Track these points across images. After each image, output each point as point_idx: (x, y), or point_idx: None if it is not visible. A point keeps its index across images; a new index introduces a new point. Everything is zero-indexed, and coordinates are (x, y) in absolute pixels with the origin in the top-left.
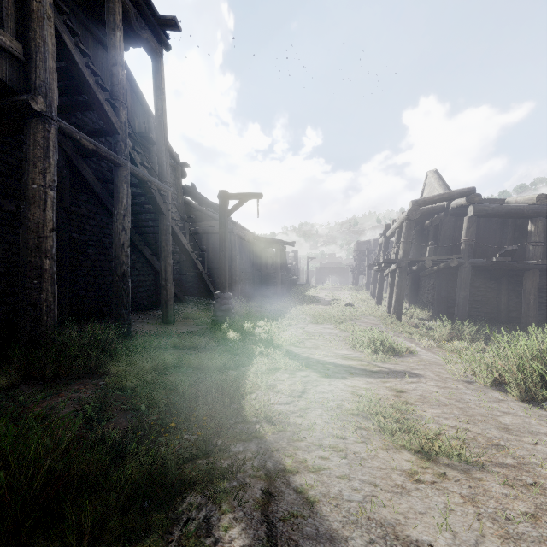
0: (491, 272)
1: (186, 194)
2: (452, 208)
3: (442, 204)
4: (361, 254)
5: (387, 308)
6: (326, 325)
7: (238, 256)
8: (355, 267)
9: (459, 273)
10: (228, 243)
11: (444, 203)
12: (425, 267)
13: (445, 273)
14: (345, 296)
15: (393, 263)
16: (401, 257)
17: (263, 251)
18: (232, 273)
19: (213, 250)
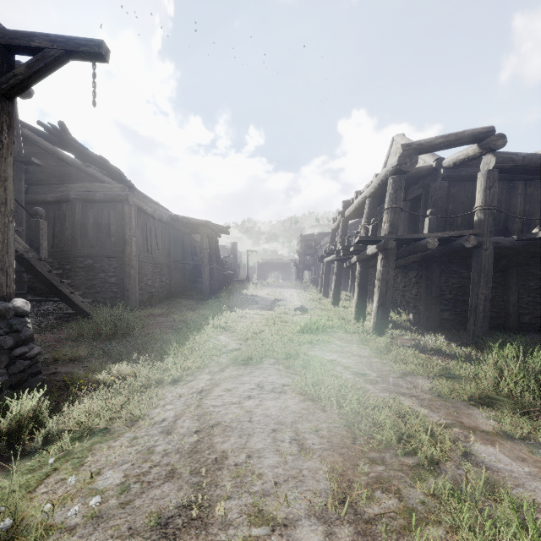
0: (495, 259)
1: (60, 144)
2: (444, 169)
3: (428, 165)
4: (306, 247)
5: (355, 314)
6: (265, 368)
7: (135, 238)
8: (300, 261)
9: (475, 258)
10: (119, 216)
11: (430, 164)
12: (426, 248)
13: (437, 262)
14: (291, 294)
15: (373, 244)
16: (386, 234)
17: (189, 238)
18: (124, 262)
19: (94, 228)
